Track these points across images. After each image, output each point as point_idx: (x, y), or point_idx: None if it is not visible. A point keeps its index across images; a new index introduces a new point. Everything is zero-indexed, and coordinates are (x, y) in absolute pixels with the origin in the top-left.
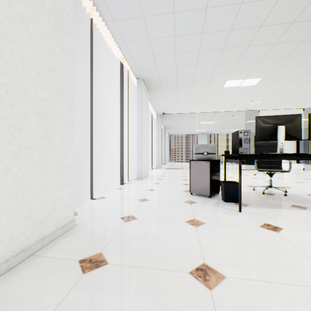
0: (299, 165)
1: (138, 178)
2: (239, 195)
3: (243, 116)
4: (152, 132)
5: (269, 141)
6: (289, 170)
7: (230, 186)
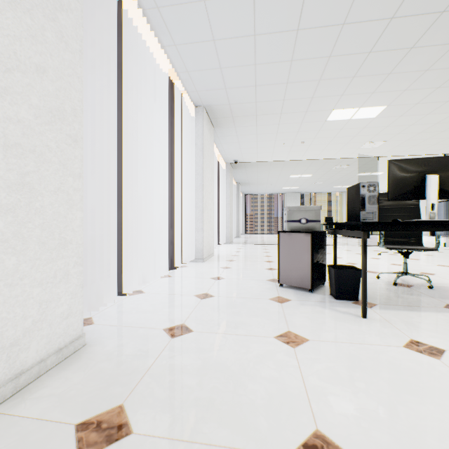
0: None
1: (197, 259)
2: (363, 289)
3: (354, 167)
4: (219, 190)
5: (402, 202)
6: (436, 248)
7: (345, 274)
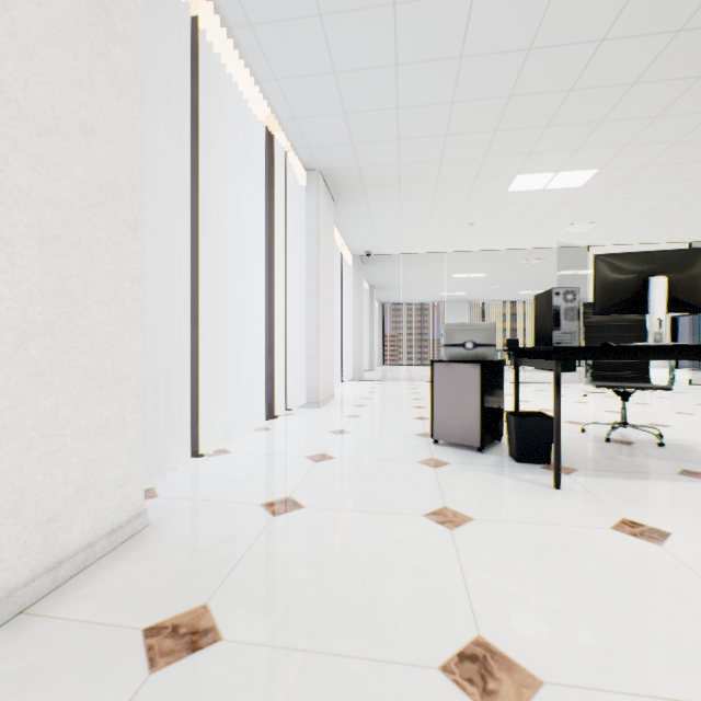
0: (678, 374)
1: (309, 404)
2: (555, 446)
3: (551, 261)
4: (342, 298)
5: (620, 317)
6: (669, 386)
7: (531, 424)
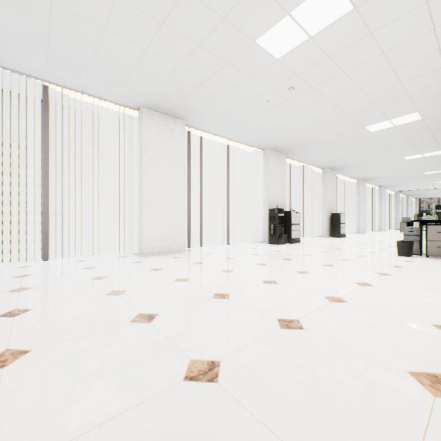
0: None
1: (379, 230)
2: None
3: None
4: (390, 204)
5: None
6: None
7: None
